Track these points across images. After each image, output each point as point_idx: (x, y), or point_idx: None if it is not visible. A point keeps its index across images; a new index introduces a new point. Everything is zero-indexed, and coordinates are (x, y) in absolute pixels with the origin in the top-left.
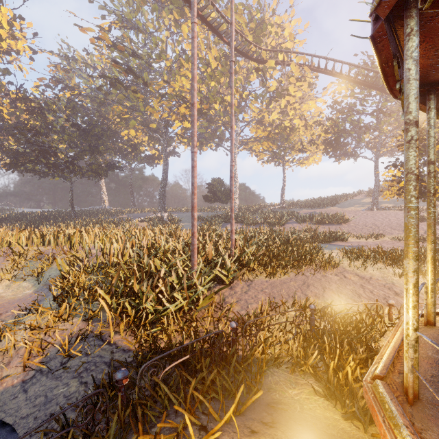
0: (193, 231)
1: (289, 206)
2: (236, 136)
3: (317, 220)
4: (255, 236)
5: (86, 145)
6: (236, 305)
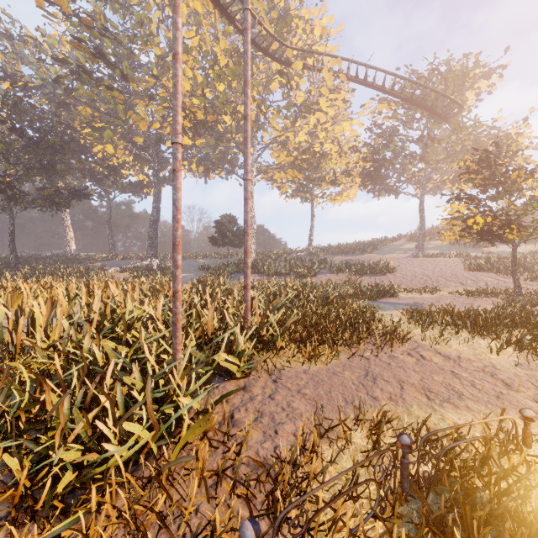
0: (175, 289)
1: (319, 252)
2: (252, 161)
3: (357, 269)
4: (281, 294)
5: (37, 161)
6: (255, 429)
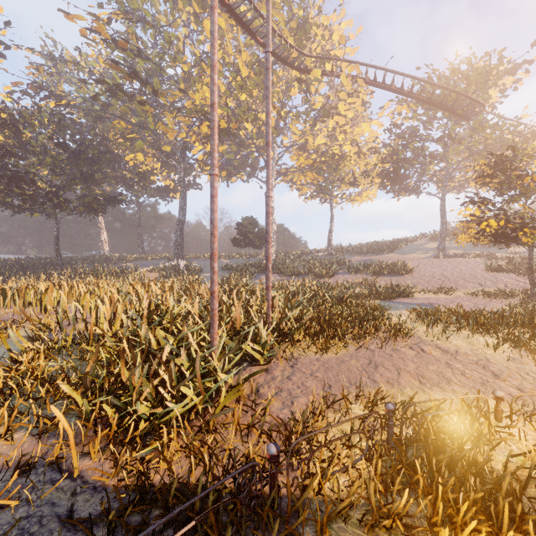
0: (213, 290)
1: (338, 253)
2: (273, 165)
3: (374, 270)
4: (299, 293)
5: (78, 171)
6: (276, 400)
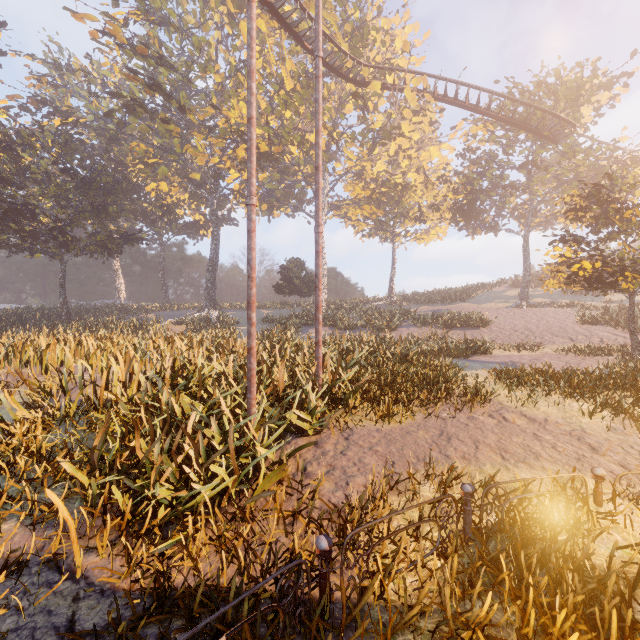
0: (250, 345)
1: (401, 301)
2: (323, 196)
3: (445, 322)
4: (355, 350)
5: (88, 203)
6: (327, 480)
